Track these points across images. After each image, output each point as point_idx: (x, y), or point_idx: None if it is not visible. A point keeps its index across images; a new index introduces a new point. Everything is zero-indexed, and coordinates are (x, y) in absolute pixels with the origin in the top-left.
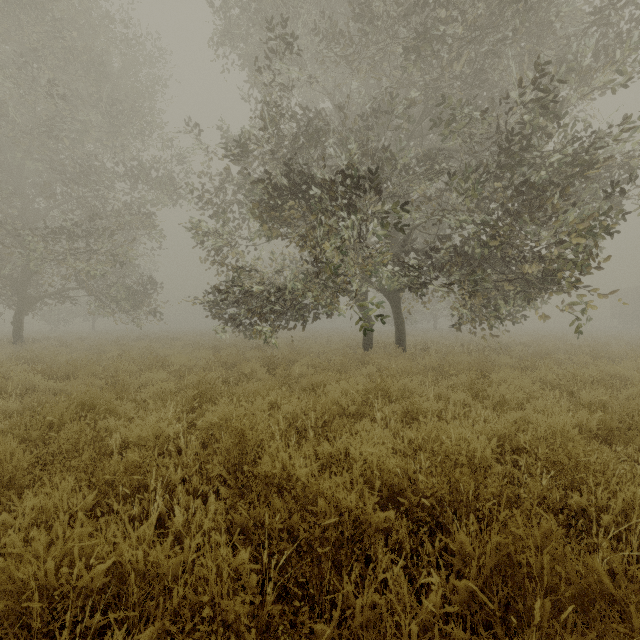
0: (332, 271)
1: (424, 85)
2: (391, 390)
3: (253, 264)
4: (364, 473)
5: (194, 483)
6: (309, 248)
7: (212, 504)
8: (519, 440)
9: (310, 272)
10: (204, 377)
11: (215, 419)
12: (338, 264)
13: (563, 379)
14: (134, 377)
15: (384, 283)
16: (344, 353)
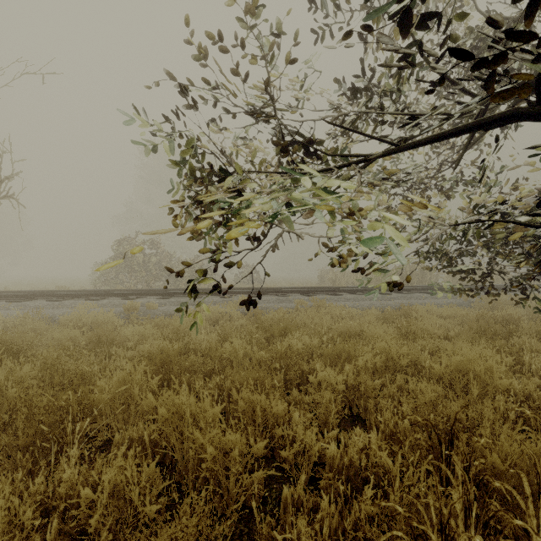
0: None
1: None
2: None
3: None
4: None
5: None
6: None
7: None
8: None
9: None
10: None
11: None
12: None
13: None
14: None
15: None
16: None
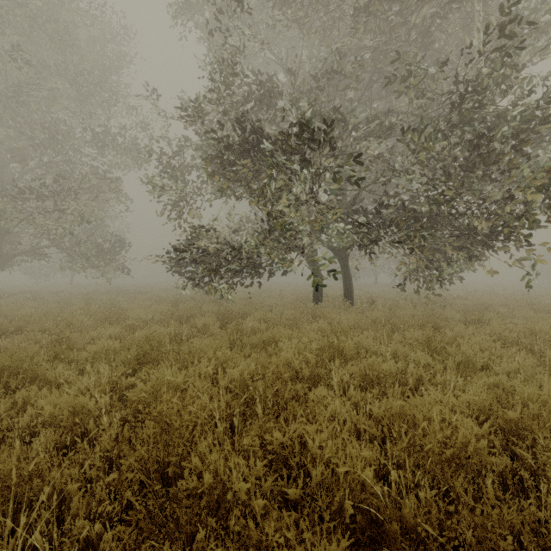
0: (284, 226)
1: (373, 48)
2: (346, 349)
3: (209, 222)
4: (326, 482)
5: (99, 492)
6: (261, 204)
7: (108, 542)
8: (506, 418)
9: (263, 229)
10: (151, 334)
11: (148, 390)
12: (290, 220)
13: (520, 335)
14: (86, 332)
15: (334, 240)
16: (296, 307)
